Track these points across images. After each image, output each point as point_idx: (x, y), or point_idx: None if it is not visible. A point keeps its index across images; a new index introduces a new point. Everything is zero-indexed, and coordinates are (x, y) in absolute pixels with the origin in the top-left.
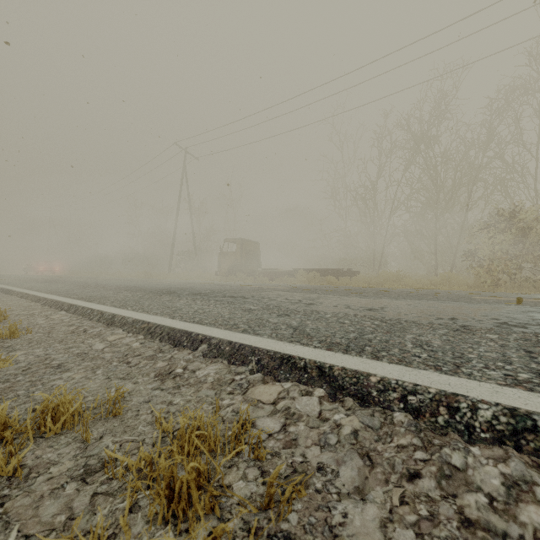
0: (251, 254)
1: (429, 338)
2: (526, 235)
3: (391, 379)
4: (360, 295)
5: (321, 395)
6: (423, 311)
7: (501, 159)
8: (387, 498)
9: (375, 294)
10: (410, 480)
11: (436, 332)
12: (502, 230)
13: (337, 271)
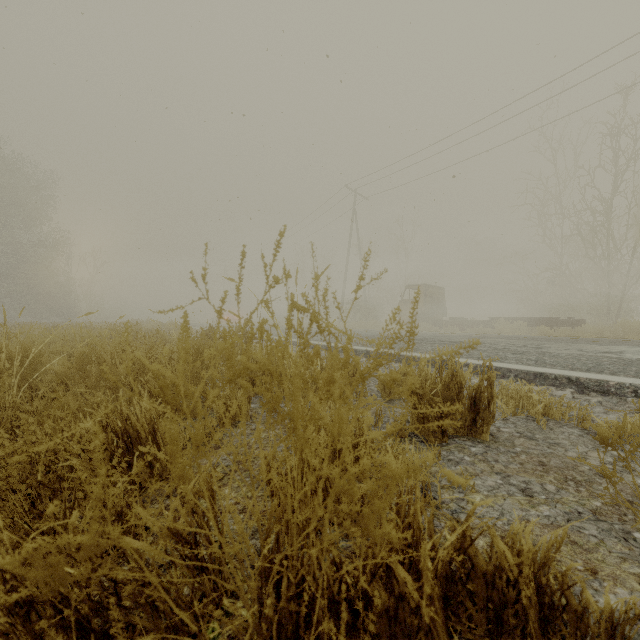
0: (435, 301)
1: None
2: None
3: (625, 383)
4: (592, 343)
5: (572, 391)
6: None
7: None
8: (621, 415)
9: (612, 342)
10: (634, 413)
11: None
12: None
13: (552, 320)
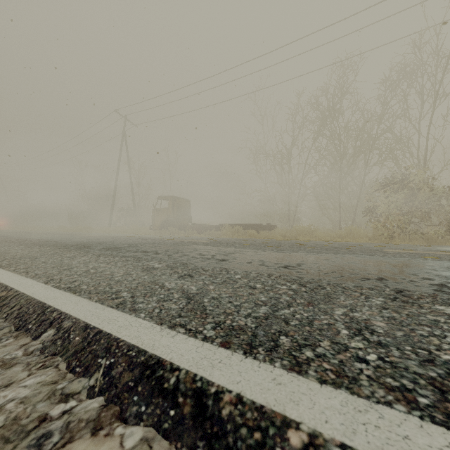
0: (182, 210)
1: (367, 315)
2: (414, 195)
3: (330, 441)
4: (276, 249)
5: None
6: (344, 269)
7: (392, 132)
8: None
9: (291, 247)
10: None
11: (371, 302)
12: (395, 190)
13: (258, 225)
